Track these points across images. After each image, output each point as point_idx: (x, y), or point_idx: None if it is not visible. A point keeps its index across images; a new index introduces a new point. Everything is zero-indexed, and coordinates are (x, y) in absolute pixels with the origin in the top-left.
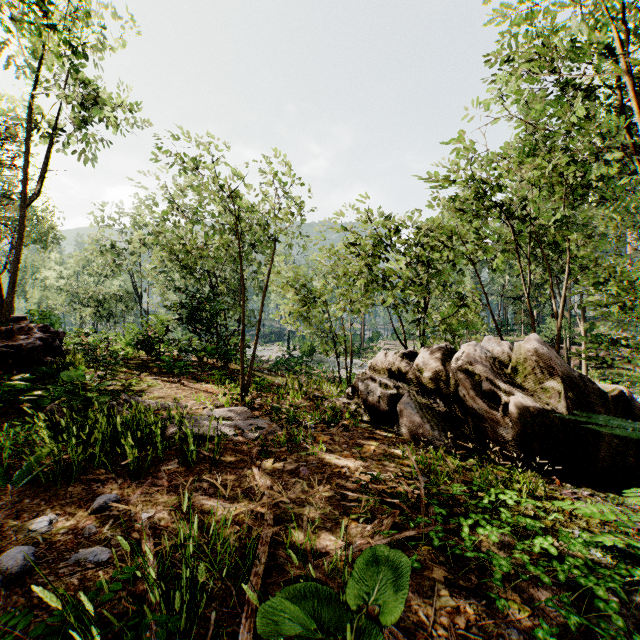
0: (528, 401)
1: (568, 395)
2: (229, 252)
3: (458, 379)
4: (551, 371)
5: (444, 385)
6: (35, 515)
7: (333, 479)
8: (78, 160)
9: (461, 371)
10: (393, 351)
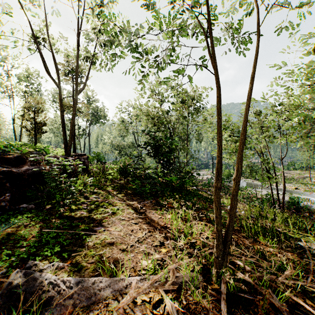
0: None
1: None
2: (181, 113)
3: None
4: None
5: None
6: None
7: None
8: (102, 68)
9: None
10: None
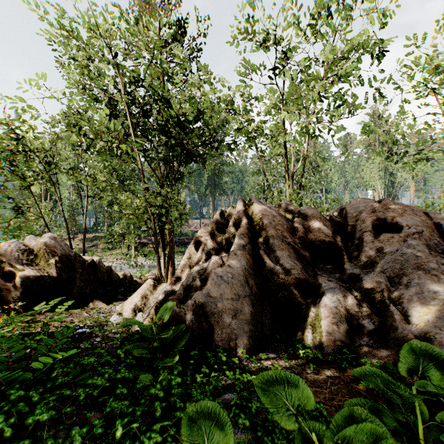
0: (32, 273)
1: (58, 265)
2: None
3: None
4: (54, 254)
5: None
6: None
7: None
8: None
9: None
10: None
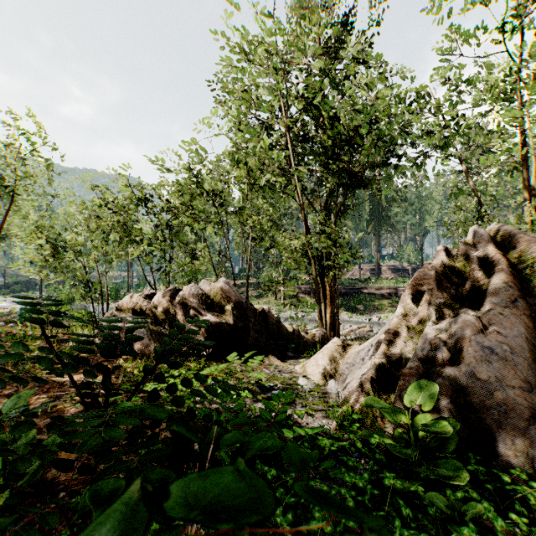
0: (213, 318)
1: (234, 313)
2: None
3: (176, 310)
4: (229, 300)
5: (171, 315)
6: None
7: (51, 389)
8: None
9: (180, 304)
10: (139, 294)
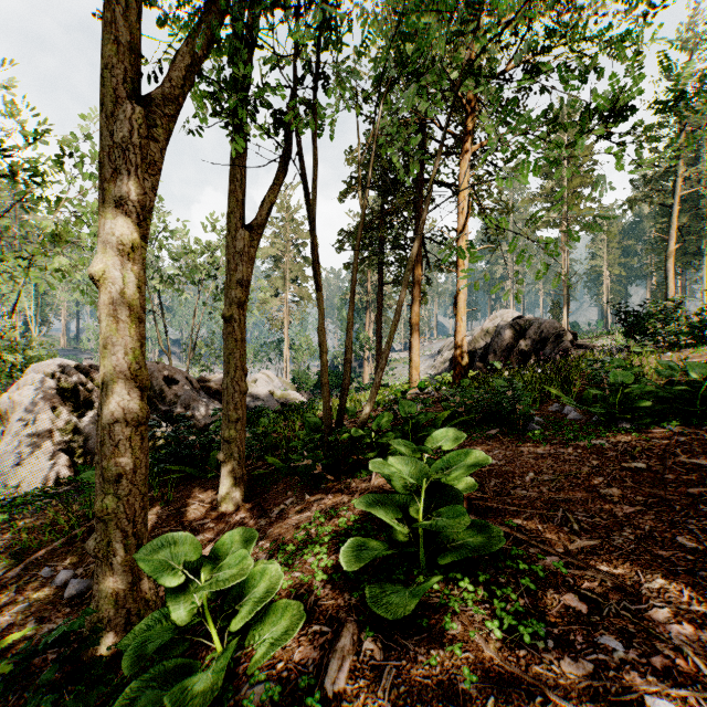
0: None
1: None
2: None
3: None
4: None
5: None
6: (4, 623)
7: None
8: None
9: None
10: None
